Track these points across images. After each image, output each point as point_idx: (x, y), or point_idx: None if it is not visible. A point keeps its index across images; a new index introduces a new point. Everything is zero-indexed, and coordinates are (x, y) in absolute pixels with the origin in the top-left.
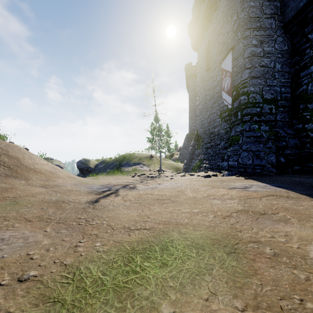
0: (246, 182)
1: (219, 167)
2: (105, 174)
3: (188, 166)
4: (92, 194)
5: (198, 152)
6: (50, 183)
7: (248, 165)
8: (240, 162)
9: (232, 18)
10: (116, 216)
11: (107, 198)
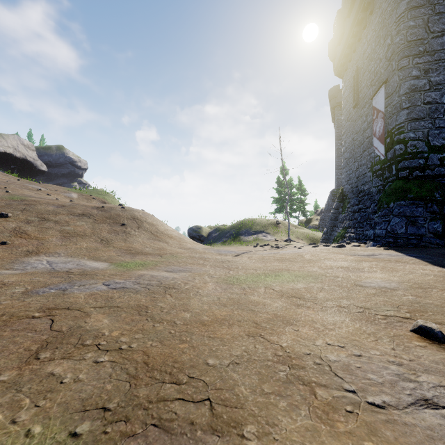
0: (379, 252)
1: (367, 238)
2: (220, 244)
3: (328, 235)
4: (223, 255)
5: (342, 217)
6: (184, 247)
7: (399, 234)
8: (389, 230)
9: (385, 41)
10: (246, 265)
11: (236, 258)
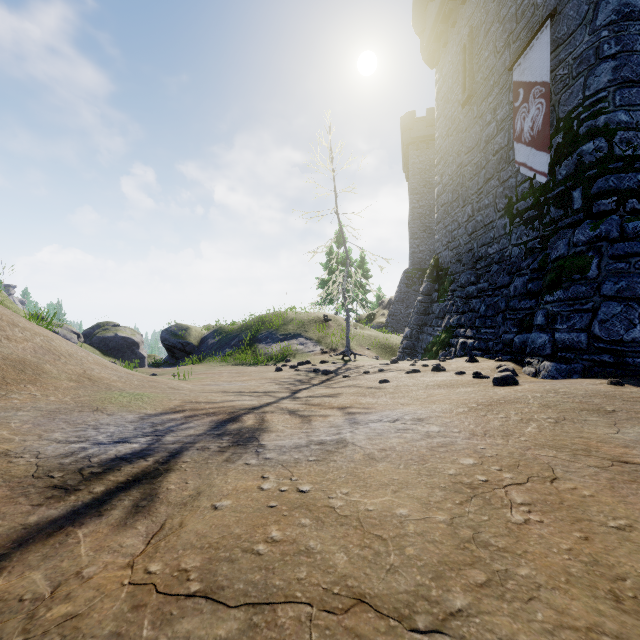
0: None
1: (512, 349)
2: (219, 359)
3: (413, 341)
4: (27, 495)
5: (440, 308)
6: None
7: (627, 342)
8: (598, 333)
9: None
10: None
11: (67, 539)
